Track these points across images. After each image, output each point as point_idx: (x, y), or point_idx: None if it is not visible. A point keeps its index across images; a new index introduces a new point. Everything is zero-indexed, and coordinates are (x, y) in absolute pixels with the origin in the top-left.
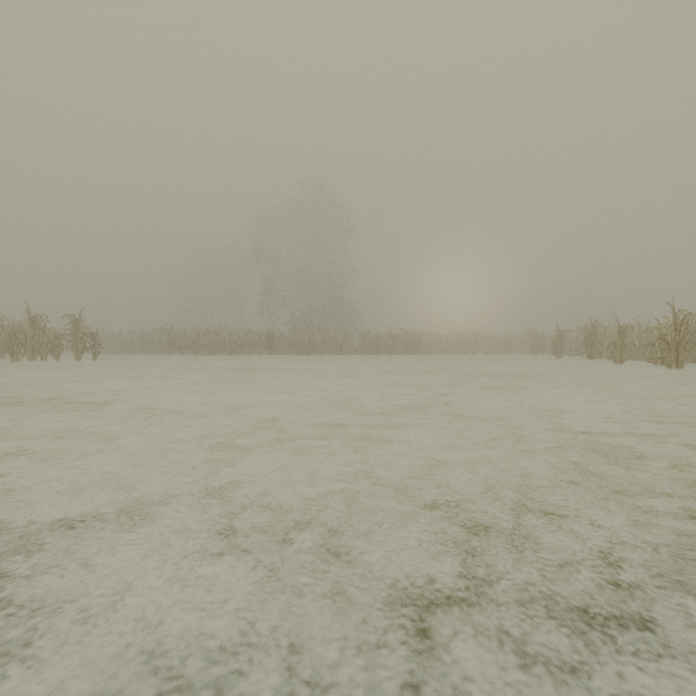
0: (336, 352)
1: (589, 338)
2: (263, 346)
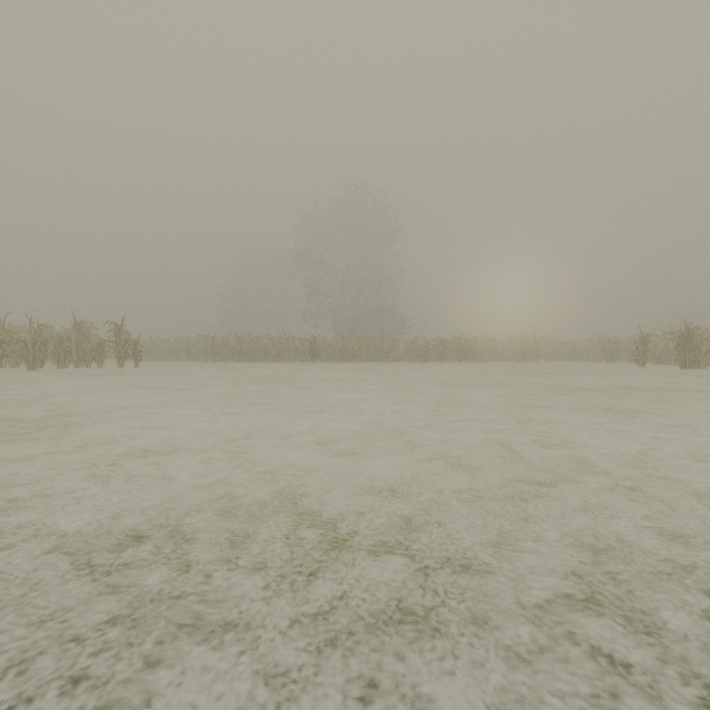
0: (381, 360)
1: (684, 344)
2: (306, 353)
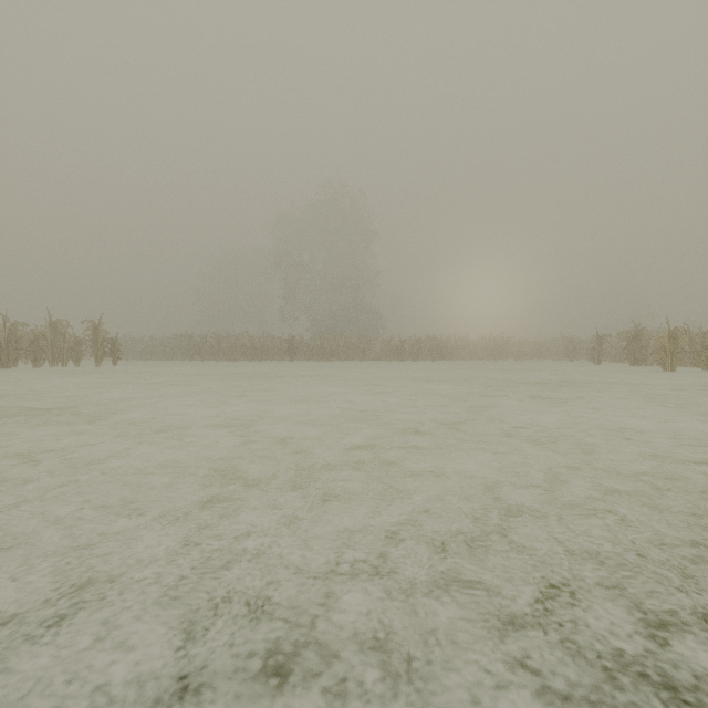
0: (359, 358)
1: (633, 343)
2: (284, 352)
